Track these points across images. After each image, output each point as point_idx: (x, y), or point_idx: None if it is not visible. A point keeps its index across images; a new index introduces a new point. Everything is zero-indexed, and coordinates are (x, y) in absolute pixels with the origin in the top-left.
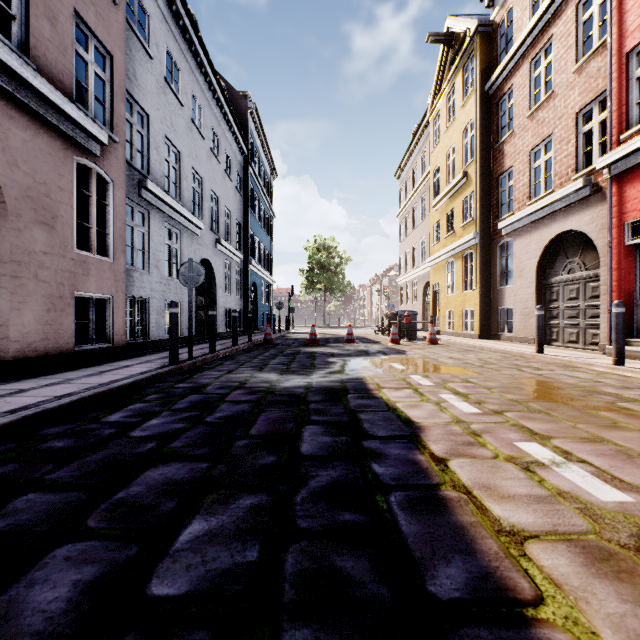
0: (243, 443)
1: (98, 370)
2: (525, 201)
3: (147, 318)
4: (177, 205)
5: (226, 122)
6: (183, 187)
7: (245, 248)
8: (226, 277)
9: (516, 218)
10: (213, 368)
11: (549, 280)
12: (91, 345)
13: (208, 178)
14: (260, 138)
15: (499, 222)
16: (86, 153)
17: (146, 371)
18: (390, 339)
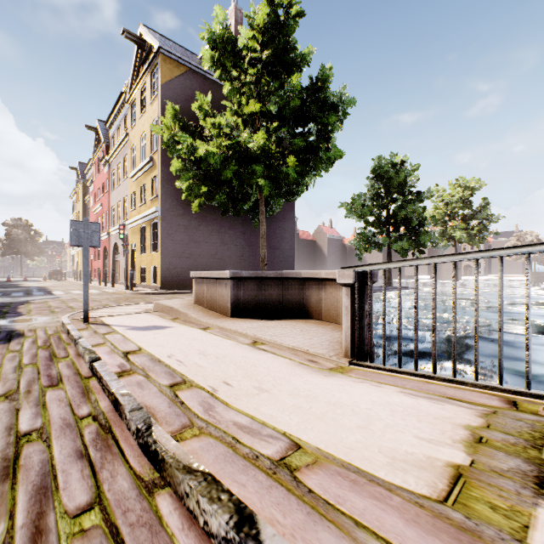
0: None
1: None
2: None
3: None
4: None
5: None
6: None
7: None
8: None
9: None
10: None
11: None
12: None
13: None
14: None
15: None
16: None
17: None
18: (43, 279)
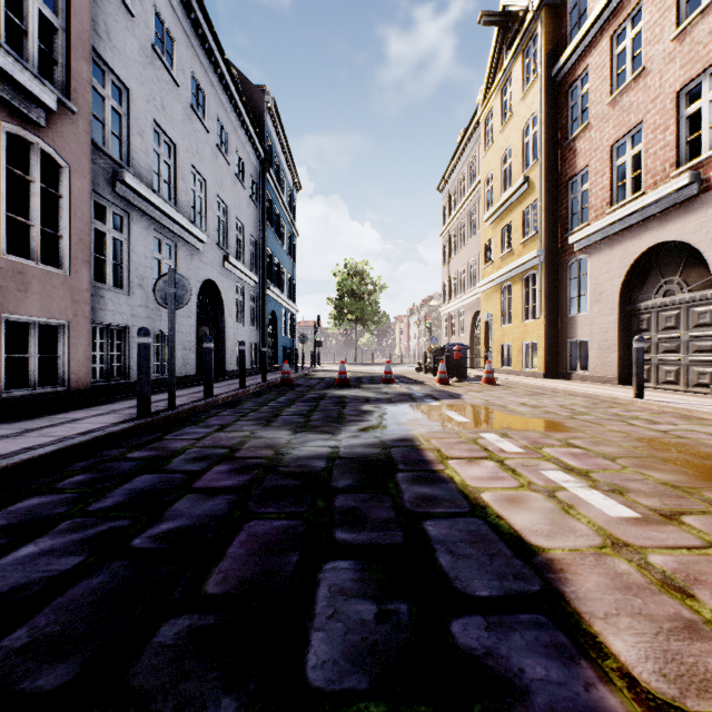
0: (174, 632)
1: (23, 428)
2: (605, 208)
3: (127, 352)
4: (169, 209)
5: (237, 116)
6: (179, 188)
7: (262, 270)
8: (238, 304)
9: (593, 229)
10: (201, 421)
11: (637, 305)
12: (33, 389)
13: (214, 181)
14: (280, 141)
15: (569, 236)
16: (23, 120)
17: (93, 429)
18: (438, 379)
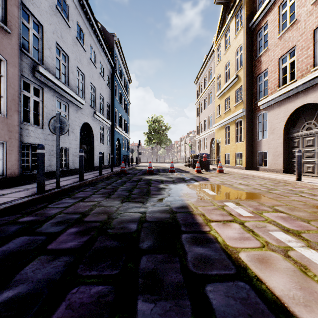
0: None
1: None
2: (276, 88)
3: None
4: (64, 87)
5: (100, 45)
6: (70, 77)
7: (112, 119)
8: (101, 134)
9: (270, 98)
10: (73, 195)
11: (292, 135)
12: None
13: (88, 75)
14: (121, 59)
15: (258, 102)
16: None
17: (6, 202)
18: (196, 170)
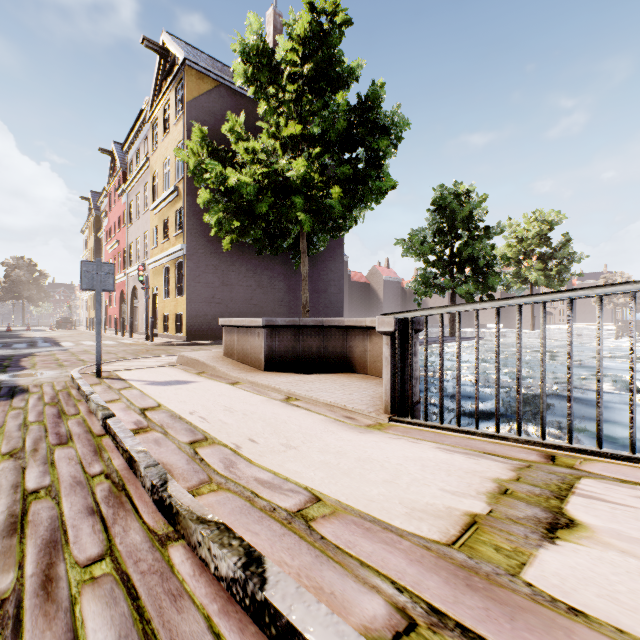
0: None
1: None
2: None
3: None
4: None
5: None
6: None
7: None
8: None
9: None
10: None
11: None
12: None
13: None
14: None
15: None
16: None
17: None
18: (50, 329)
